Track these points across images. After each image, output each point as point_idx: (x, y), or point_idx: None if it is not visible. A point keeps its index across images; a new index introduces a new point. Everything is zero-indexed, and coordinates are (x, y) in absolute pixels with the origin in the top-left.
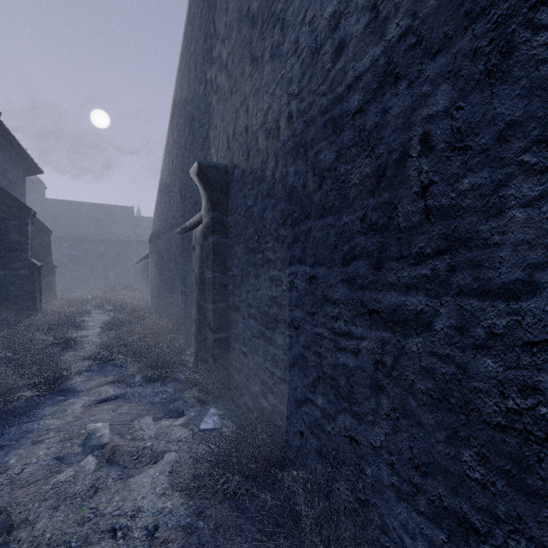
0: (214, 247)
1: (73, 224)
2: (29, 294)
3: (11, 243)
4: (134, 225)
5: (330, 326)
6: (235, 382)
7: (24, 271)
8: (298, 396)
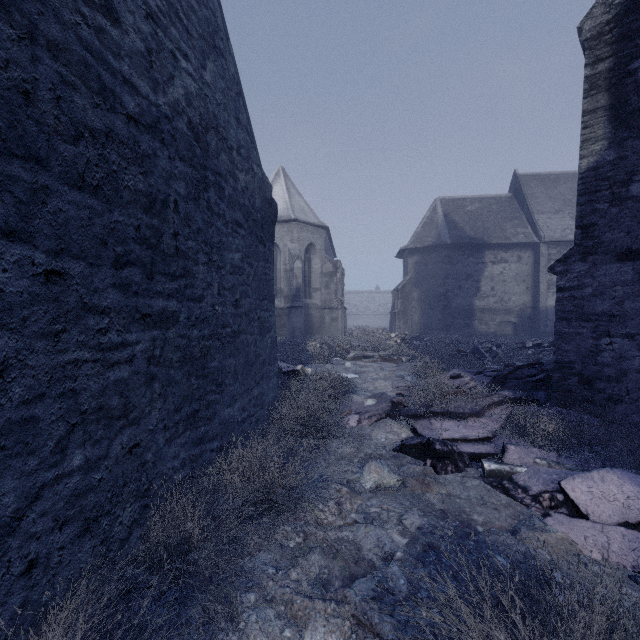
0: None
1: None
2: None
3: None
4: None
5: (97, 343)
6: None
7: None
8: (8, 513)
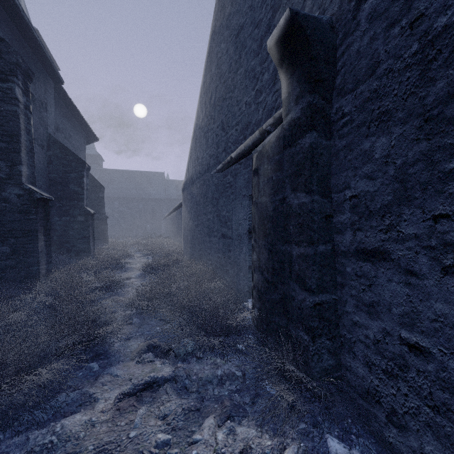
0: (312, 153)
1: (121, 187)
2: (84, 238)
3: (71, 193)
4: (165, 187)
5: None
6: (366, 387)
7: (80, 218)
8: None
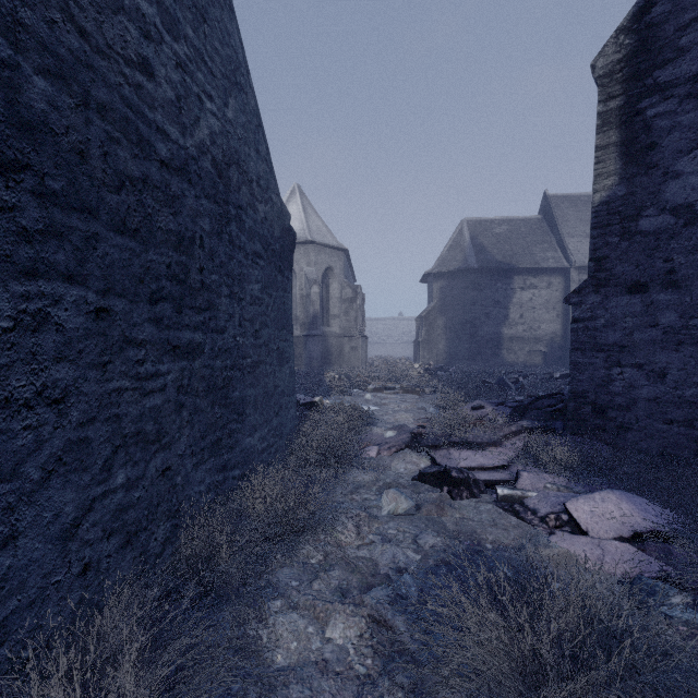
0: None
1: None
2: None
3: None
4: None
5: (136, 373)
6: None
7: None
8: (69, 520)
